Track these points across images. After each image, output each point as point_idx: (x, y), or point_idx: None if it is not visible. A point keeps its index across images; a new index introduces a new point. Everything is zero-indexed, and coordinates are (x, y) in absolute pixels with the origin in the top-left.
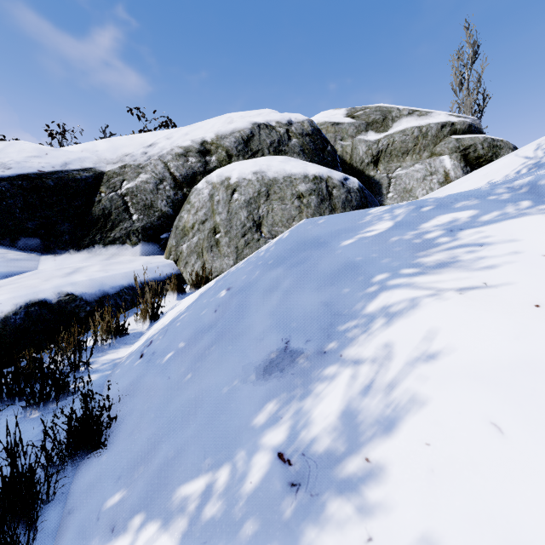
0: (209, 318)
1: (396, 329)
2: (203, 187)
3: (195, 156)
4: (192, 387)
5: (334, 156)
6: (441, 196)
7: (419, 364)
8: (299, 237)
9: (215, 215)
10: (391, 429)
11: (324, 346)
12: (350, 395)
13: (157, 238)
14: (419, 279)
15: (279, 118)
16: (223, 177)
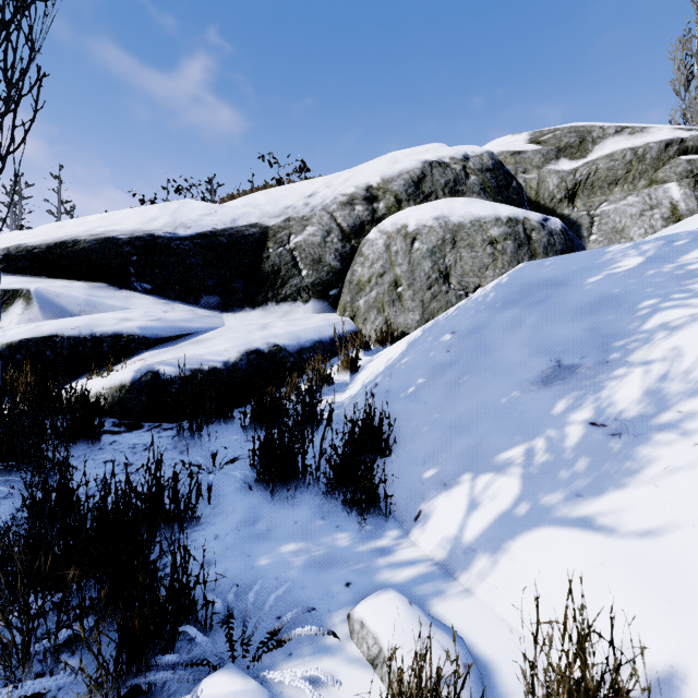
0: (444, 357)
1: (681, 337)
2: (376, 238)
3: (361, 204)
4: (461, 404)
5: (520, 193)
6: (695, 229)
7: None
8: (525, 279)
9: (395, 267)
10: (696, 394)
11: (603, 358)
12: (647, 382)
13: (326, 295)
14: (693, 301)
15: (453, 153)
16: (399, 225)
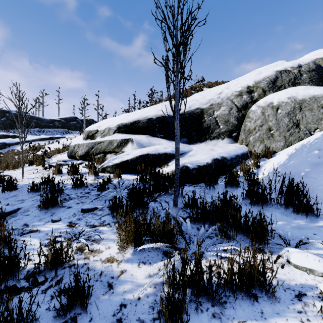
0: (317, 160)
1: None
2: (256, 109)
3: (246, 94)
4: None
5: None
6: None
7: None
8: None
9: (268, 122)
10: None
11: None
12: None
13: (231, 136)
14: None
15: (292, 65)
16: (268, 103)
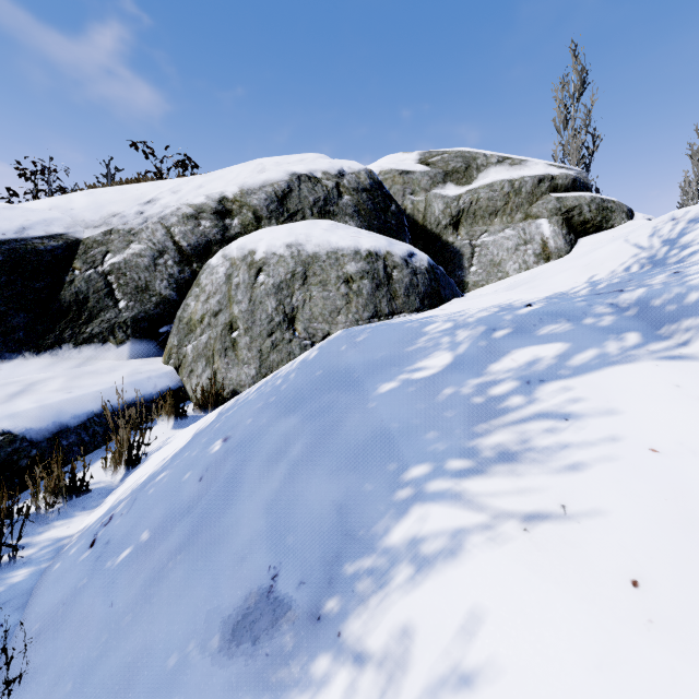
0: (190, 490)
1: (423, 596)
2: (218, 264)
3: (210, 218)
4: (134, 636)
5: (400, 218)
6: (522, 311)
7: (445, 693)
8: (328, 362)
9: (233, 305)
10: None
11: (320, 602)
12: None
13: (155, 333)
14: (470, 486)
15: (327, 167)
16: (246, 250)
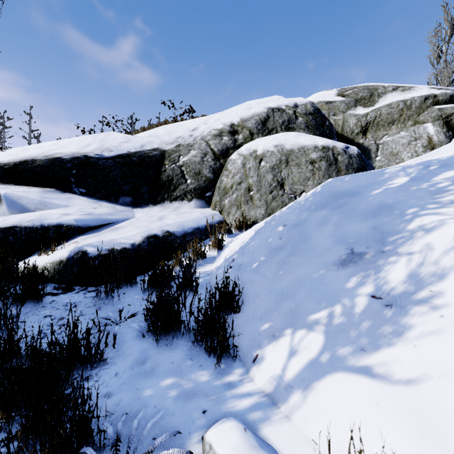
0: (277, 242)
1: (432, 236)
2: (236, 158)
3: (227, 135)
4: (287, 277)
5: (331, 129)
6: (443, 158)
7: (453, 250)
8: (332, 190)
9: (248, 178)
10: (442, 278)
11: (381, 248)
12: (410, 268)
13: (204, 196)
14: (441, 210)
15: (287, 103)
16: (251, 150)
